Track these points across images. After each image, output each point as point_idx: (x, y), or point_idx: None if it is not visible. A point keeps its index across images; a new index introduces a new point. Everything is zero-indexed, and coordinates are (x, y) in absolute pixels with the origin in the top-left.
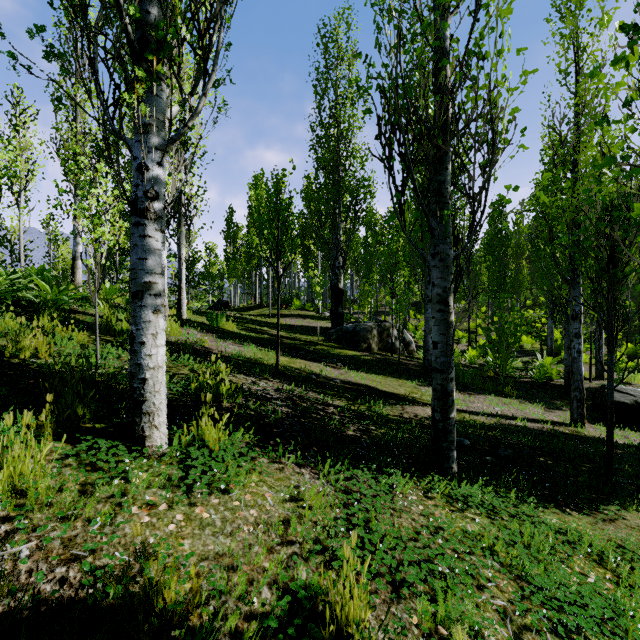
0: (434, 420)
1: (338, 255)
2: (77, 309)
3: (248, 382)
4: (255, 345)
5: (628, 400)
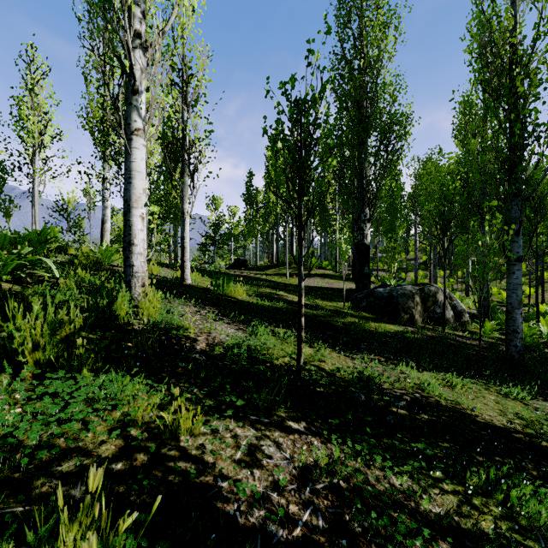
0: None
1: (364, 207)
2: (42, 277)
3: (237, 455)
4: (266, 323)
5: None
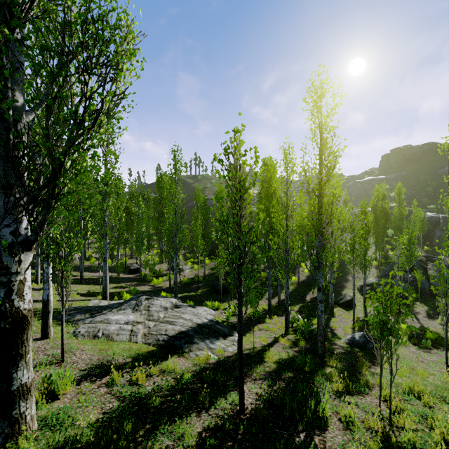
0: (80, 276)
1: None
2: None
3: None
4: None
5: (133, 268)
